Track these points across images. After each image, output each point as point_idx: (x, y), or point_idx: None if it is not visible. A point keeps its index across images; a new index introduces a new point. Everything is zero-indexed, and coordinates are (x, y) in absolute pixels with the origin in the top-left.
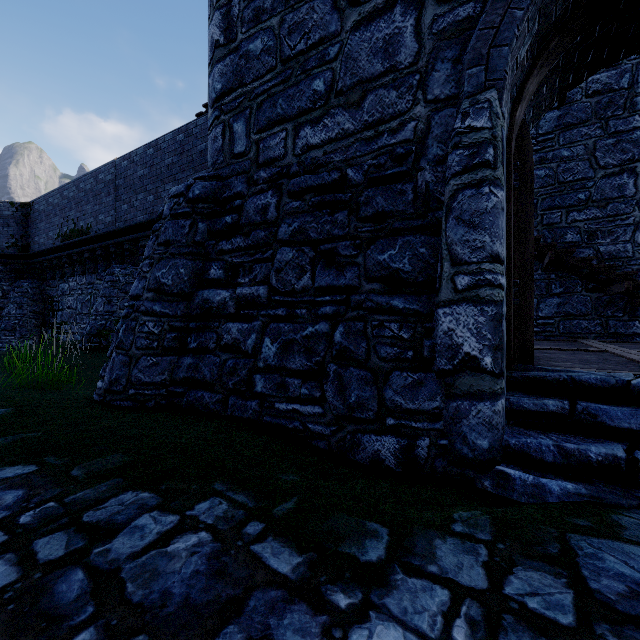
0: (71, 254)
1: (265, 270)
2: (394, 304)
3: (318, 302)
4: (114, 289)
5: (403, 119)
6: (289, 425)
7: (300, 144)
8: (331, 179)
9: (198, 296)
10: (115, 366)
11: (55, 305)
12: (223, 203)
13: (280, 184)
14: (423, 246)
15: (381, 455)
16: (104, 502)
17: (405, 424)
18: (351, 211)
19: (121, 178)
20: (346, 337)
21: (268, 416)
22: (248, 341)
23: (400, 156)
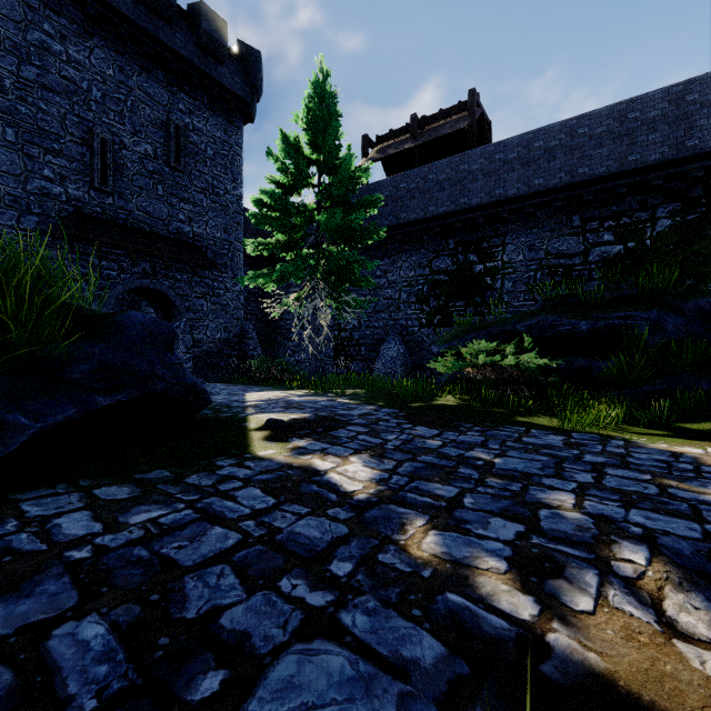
0: None
1: None
2: None
3: None
4: None
5: None
6: None
7: None
8: None
9: None
10: None
11: None
12: None
13: None
14: None
15: None
16: None
17: None
18: None
19: None
20: None
21: None
22: None
23: None
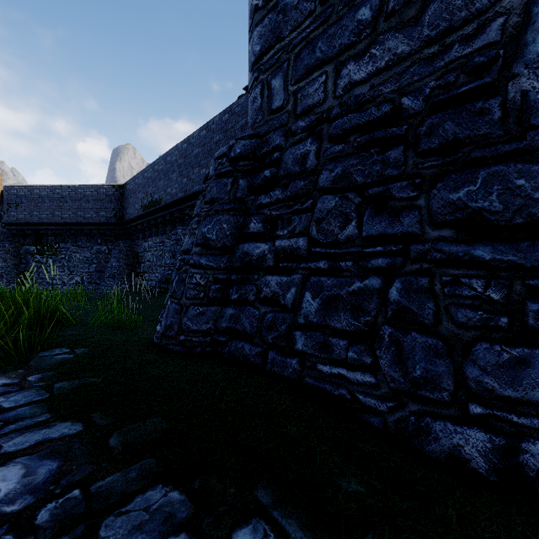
0: (149, 220)
1: (304, 221)
2: (476, 254)
3: (367, 253)
4: (177, 246)
5: (483, 19)
6: (334, 391)
7: (342, 84)
8: (381, 113)
9: (239, 249)
10: (169, 313)
11: (139, 259)
12: (262, 159)
13: (319, 130)
14: (521, 176)
15: (463, 453)
16: (129, 501)
17: (500, 416)
18: (407, 146)
19: (182, 158)
20: (405, 295)
21: (309, 377)
22: (287, 295)
23: (479, 66)
